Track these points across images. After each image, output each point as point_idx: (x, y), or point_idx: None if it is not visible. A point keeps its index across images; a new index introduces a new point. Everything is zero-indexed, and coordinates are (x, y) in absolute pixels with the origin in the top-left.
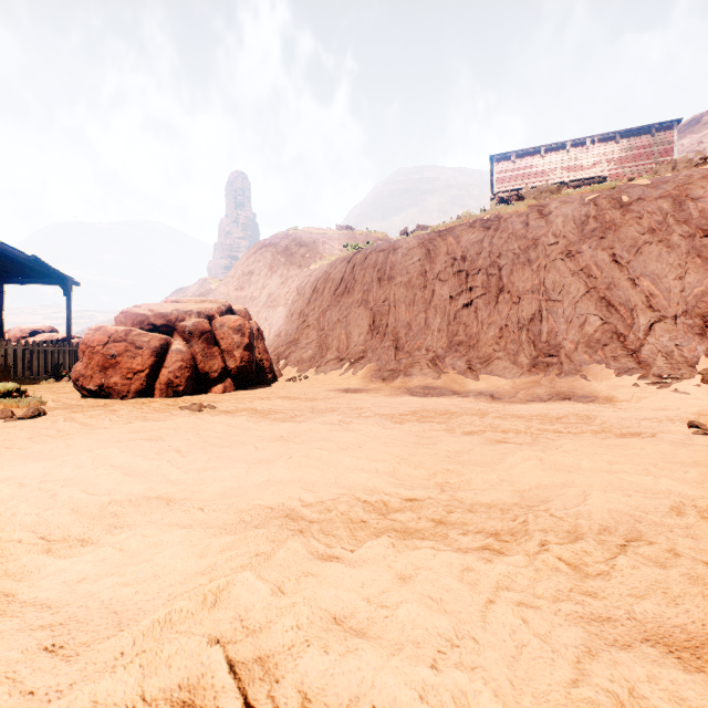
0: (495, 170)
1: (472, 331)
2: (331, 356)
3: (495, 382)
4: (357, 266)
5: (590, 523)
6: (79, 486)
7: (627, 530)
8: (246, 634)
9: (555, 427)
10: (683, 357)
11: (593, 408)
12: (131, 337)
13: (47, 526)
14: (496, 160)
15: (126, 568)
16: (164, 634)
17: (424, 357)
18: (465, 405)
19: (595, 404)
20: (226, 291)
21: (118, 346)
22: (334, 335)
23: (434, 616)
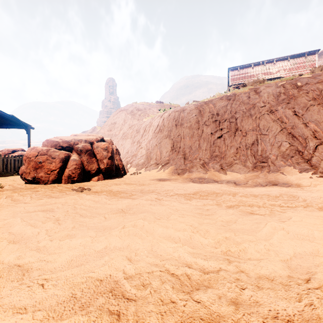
0: (230, 75)
1: (222, 150)
2: (152, 162)
3: (235, 175)
4: (165, 118)
5: None
6: None
7: None
8: None
9: (278, 203)
10: None
11: (292, 190)
12: (49, 153)
13: None
14: (230, 70)
15: None
16: None
17: (198, 163)
18: (222, 188)
19: (292, 188)
20: (103, 132)
21: (43, 157)
22: (154, 152)
23: None
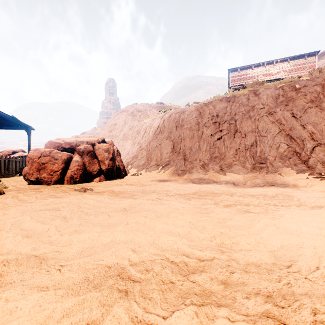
0: (230, 76)
1: (222, 151)
2: (153, 163)
3: (234, 176)
4: (166, 120)
5: None
6: None
7: None
8: None
9: (274, 202)
10: None
11: (288, 191)
12: (52, 154)
13: None
14: (230, 71)
15: None
16: None
17: (198, 164)
18: (221, 189)
19: (289, 188)
20: (103, 133)
21: (46, 158)
22: (154, 153)
23: None
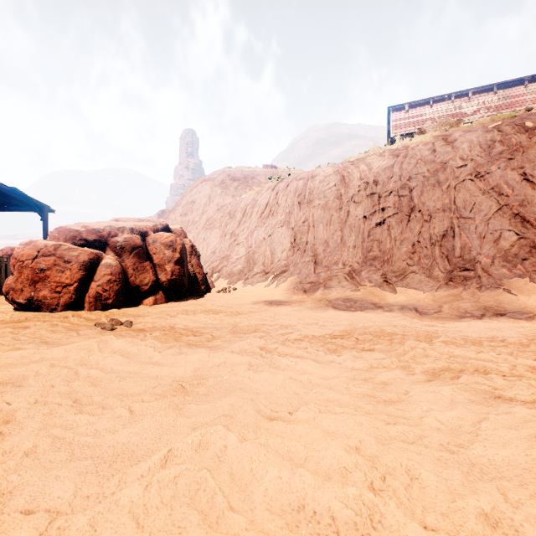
0: (391, 119)
1: (386, 247)
2: (257, 270)
3: (413, 295)
4: (280, 192)
5: None
6: None
7: None
8: None
9: None
10: None
11: None
12: (60, 252)
13: None
14: (392, 111)
15: None
16: None
17: (341, 271)
18: (397, 323)
19: None
20: (173, 217)
21: (47, 260)
22: (260, 252)
23: None
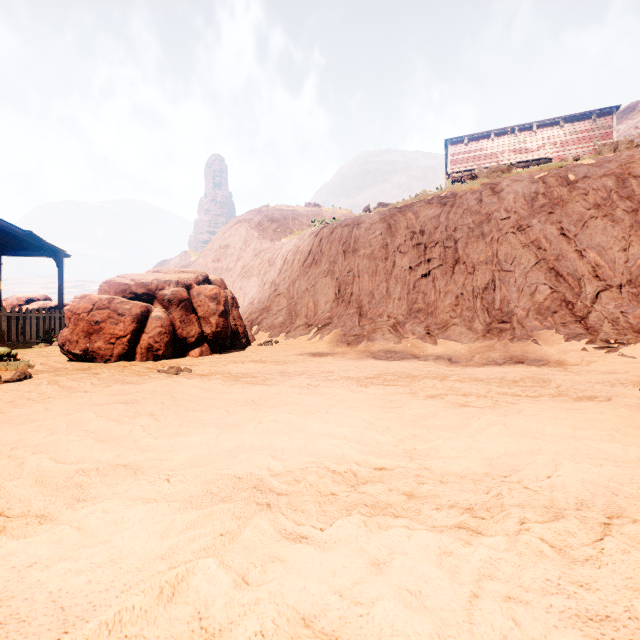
0: (449, 153)
1: (430, 299)
2: (300, 322)
3: (452, 346)
4: (324, 239)
5: (566, 496)
6: (49, 452)
7: (605, 504)
8: (204, 639)
9: (514, 390)
10: (628, 324)
11: (546, 372)
12: (113, 305)
13: (8, 498)
14: (450, 144)
15: (82, 550)
16: (112, 639)
17: (385, 323)
18: (425, 368)
19: (548, 367)
20: (204, 263)
21: (102, 313)
22: (303, 303)
23: (415, 618)
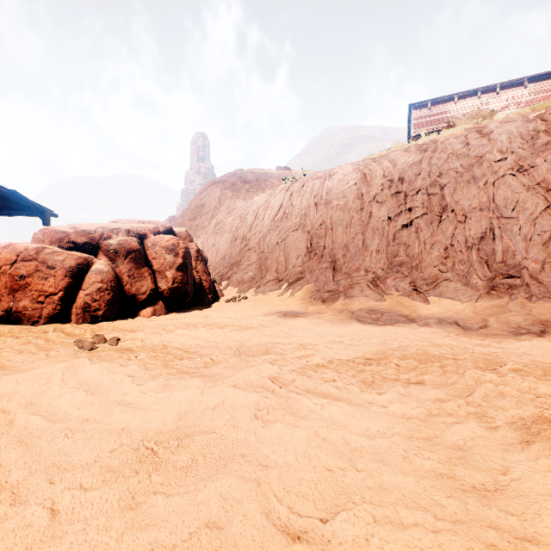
0: (412, 117)
1: (414, 251)
2: (270, 277)
3: (449, 305)
4: (295, 193)
5: None
6: None
7: None
8: None
9: None
10: None
11: None
12: (42, 256)
13: None
14: (413, 108)
15: None
16: None
17: (363, 278)
18: (442, 342)
19: None
20: (182, 221)
21: (28, 266)
22: (273, 257)
23: None
